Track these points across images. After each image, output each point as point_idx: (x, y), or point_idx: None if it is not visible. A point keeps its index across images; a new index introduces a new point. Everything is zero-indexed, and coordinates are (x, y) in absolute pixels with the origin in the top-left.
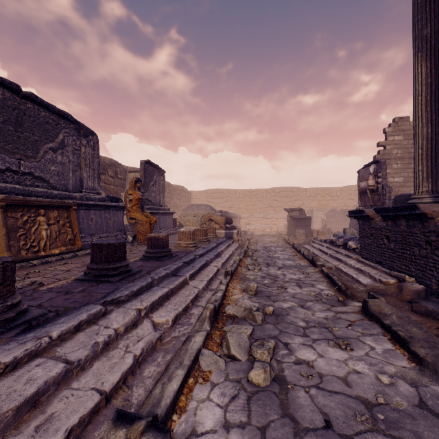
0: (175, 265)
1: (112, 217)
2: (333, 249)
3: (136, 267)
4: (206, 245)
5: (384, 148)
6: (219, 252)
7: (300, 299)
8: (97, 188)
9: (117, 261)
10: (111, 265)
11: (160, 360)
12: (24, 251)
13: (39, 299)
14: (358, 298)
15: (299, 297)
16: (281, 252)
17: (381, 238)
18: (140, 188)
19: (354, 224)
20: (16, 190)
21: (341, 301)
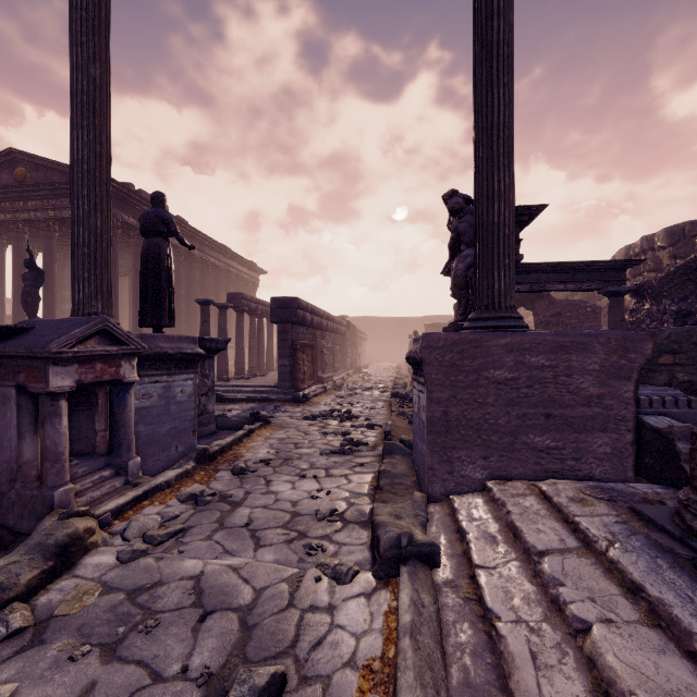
0: None
1: None
2: None
3: None
4: None
5: None
6: None
7: None
8: None
9: None
10: None
11: (465, 657)
12: None
13: None
14: None
15: None
16: None
17: None
18: None
19: None
20: None
21: None
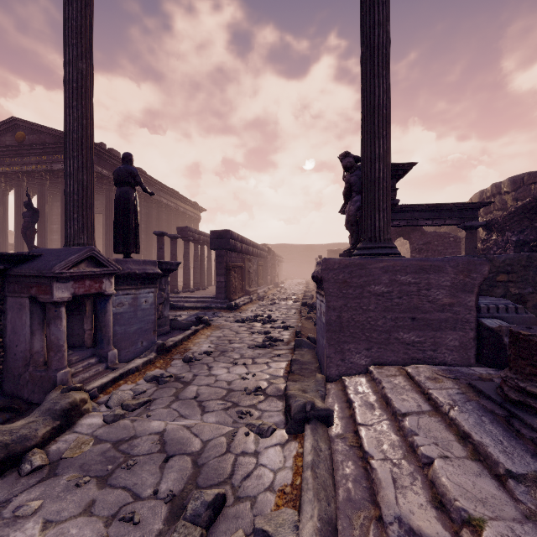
0: None
1: None
2: None
3: None
4: None
5: None
6: None
7: None
8: None
9: None
10: None
11: (349, 483)
12: None
13: None
14: None
15: None
16: None
17: None
18: None
19: None
20: None
21: None
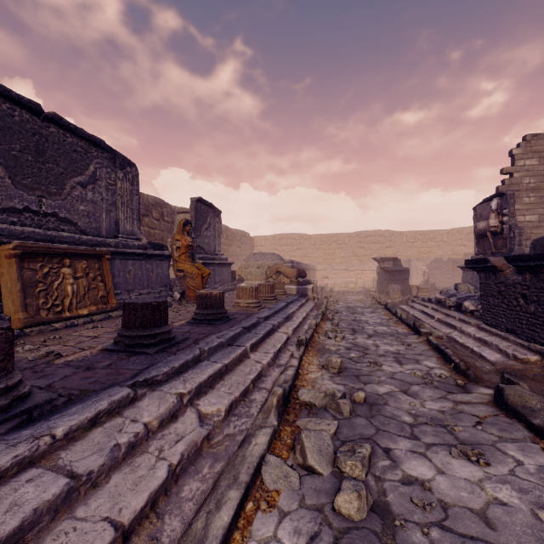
0: (232, 331)
1: (154, 269)
2: (442, 311)
3: (181, 334)
4: (273, 304)
5: (511, 176)
6: (289, 313)
7: (401, 381)
8: (136, 232)
9: (156, 326)
10: (147, 332)
11: (206, 471)
12: (44, 311)
13: (51, 377)
14: (485, 382)
15: (400, 378)
16: (370, 315)
17: (515, 297)
18: (190, 233)
19: (468, 278)
20: (36, 235)
21: (461, 385)
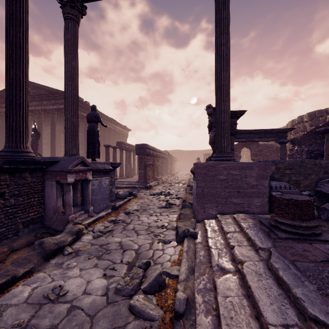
0: None
1: None
2: None
3: None
4: None
5: None
6: None
7: None
8: None
9: None
10: None
11: (201, 257)
12: None
13: None
14: None
15: None
16: None
17: None
18: None
19: None
20: None
21: None
